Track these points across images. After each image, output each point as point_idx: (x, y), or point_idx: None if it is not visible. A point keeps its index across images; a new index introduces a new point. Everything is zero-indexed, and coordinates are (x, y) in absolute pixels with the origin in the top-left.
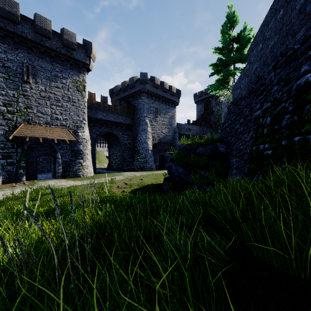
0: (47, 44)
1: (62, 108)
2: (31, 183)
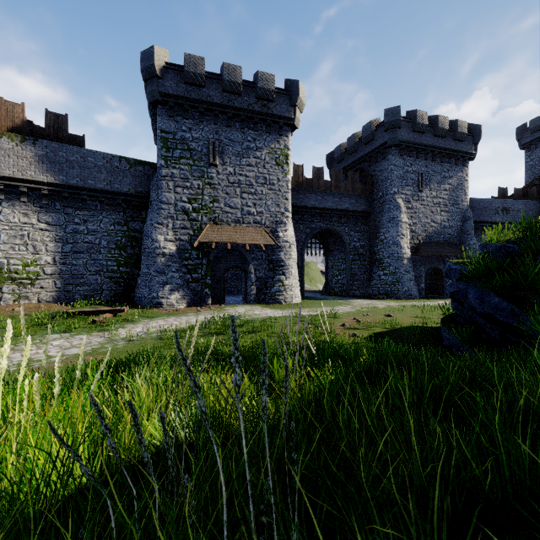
0: (237, 104)
1: (256, 196)
2: (218, 309)
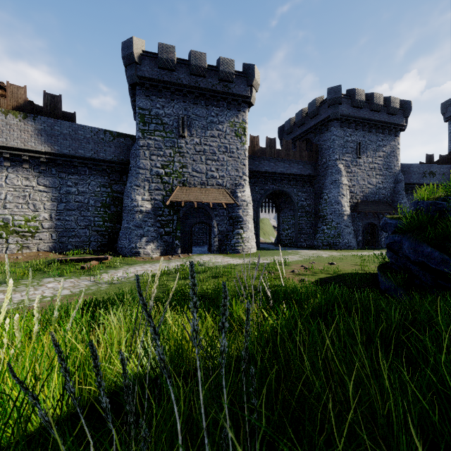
0: (202, 85)
1: (218, 162)
2: (186, 257)
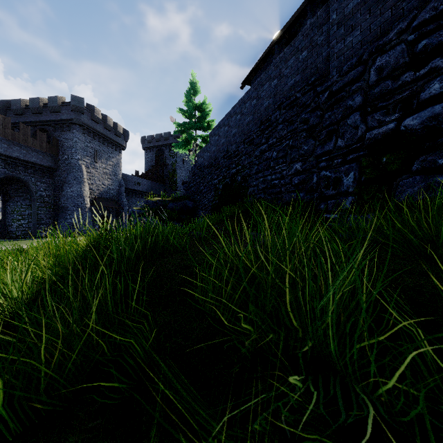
0: None
1: None
2: None
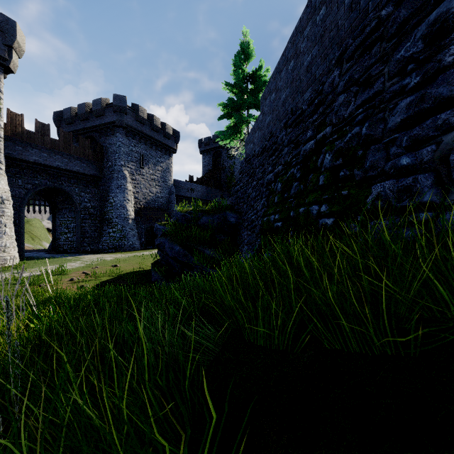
0: None
1: None
2: None
